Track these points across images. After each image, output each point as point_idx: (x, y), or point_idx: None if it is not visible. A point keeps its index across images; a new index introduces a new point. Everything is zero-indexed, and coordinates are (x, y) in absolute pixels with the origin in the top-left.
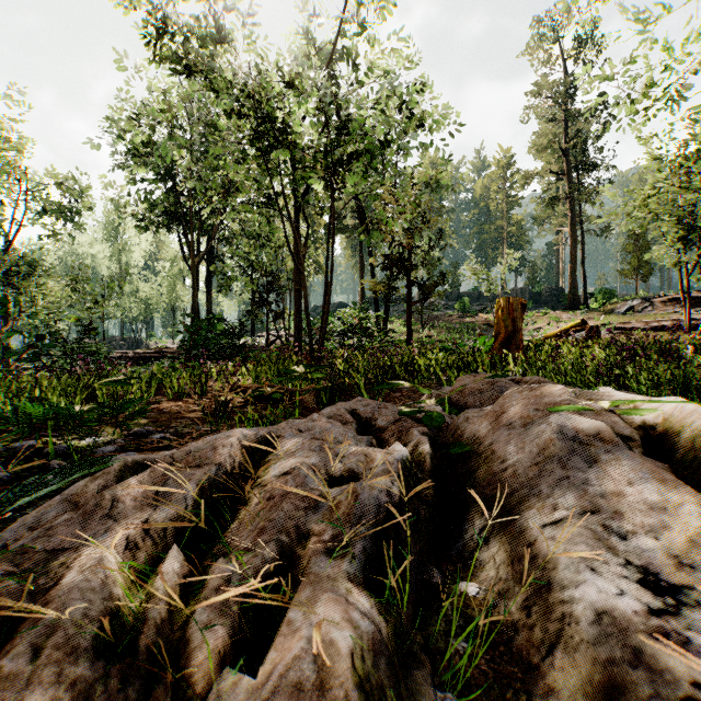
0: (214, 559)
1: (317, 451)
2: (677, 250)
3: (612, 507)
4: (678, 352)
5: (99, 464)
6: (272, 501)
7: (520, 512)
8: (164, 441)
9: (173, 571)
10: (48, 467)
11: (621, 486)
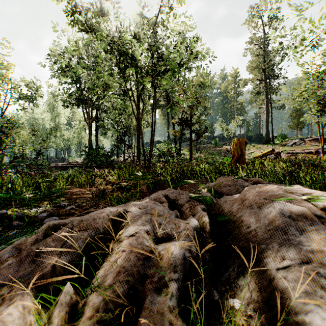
0: (90, 291)
1: (149, 221)
2: (317, 116)
3: (318, 260)
4: (320, 164)
5: (38, 223)
6: (124, 252)
7: (260, 256)
8: (72, 211)
9: (65, 302)
10: (12, 225)
11: (322, 247)
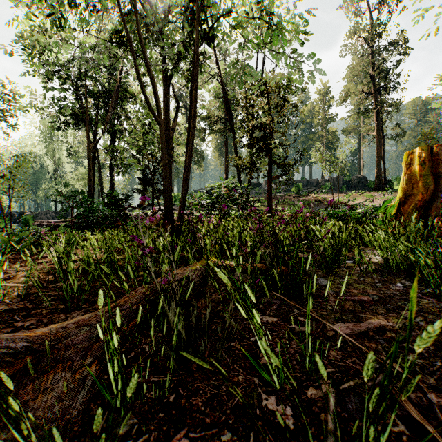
0: None
1: None
2: None
3: None
4: None
5: None
6: None
7: None
8: None
9: None
10: None
11: None
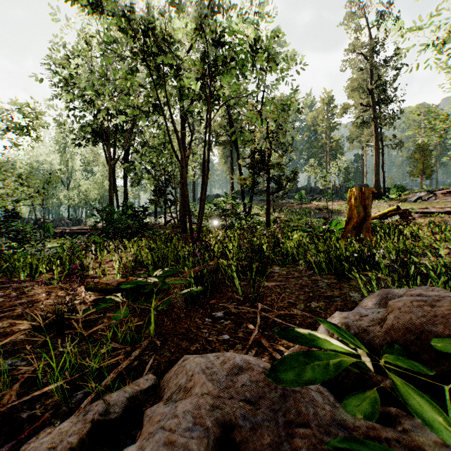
0: None
1: None
2: None
3: None
4: None
5: None
6: None
7: None
8: None
9: None
10: None
11: None
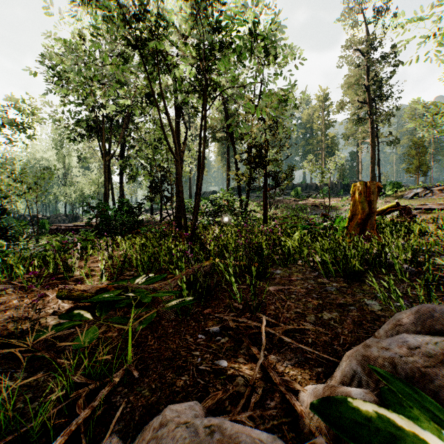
0: None
1: None
2: None
3: None
4: None
5: None
6: None
7: None
8: None
9: None
10: None
11: None
